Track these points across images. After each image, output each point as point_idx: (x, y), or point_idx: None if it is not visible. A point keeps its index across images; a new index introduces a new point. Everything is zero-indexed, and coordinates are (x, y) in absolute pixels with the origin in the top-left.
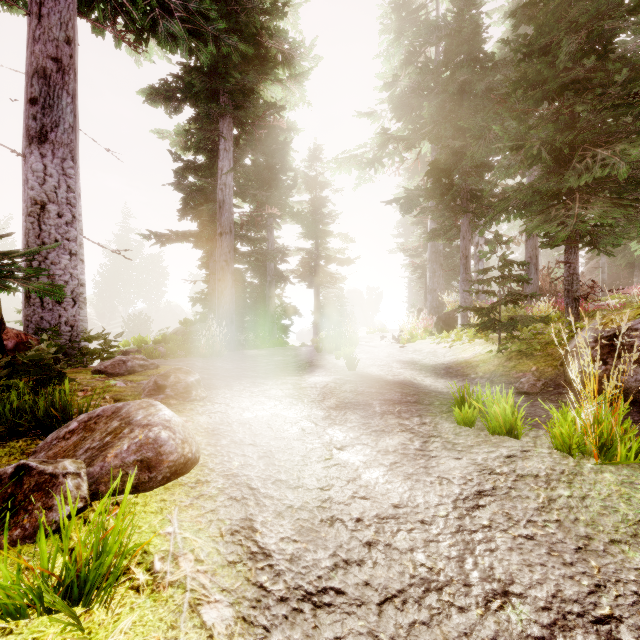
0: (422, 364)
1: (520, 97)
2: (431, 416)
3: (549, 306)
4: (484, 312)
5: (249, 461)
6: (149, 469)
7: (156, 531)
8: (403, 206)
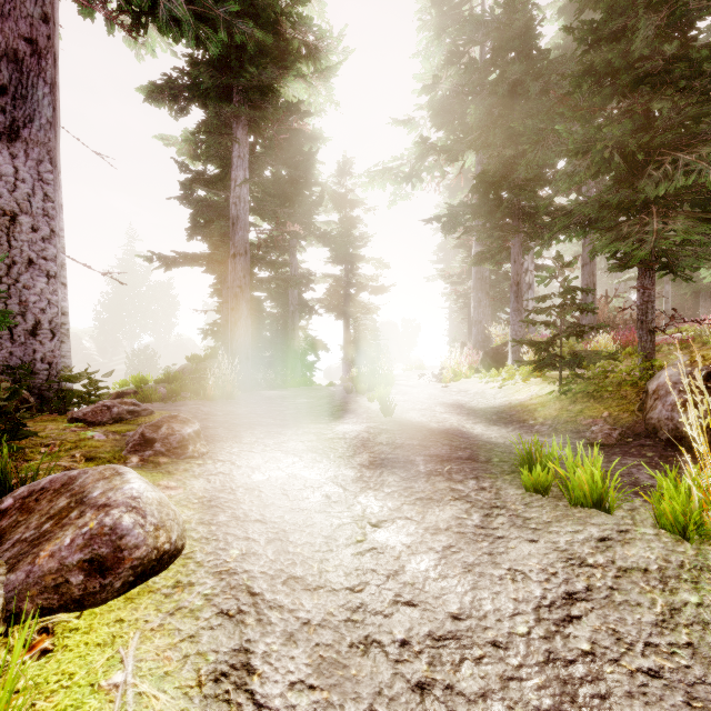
0: (469, 407)
1: (586, 93)
2: (491, 478)
3: (609, 340)
4: (543, 346)
5: (253, 548)
6: (102, 572)
7: (96, 683)
8: (445, 225)
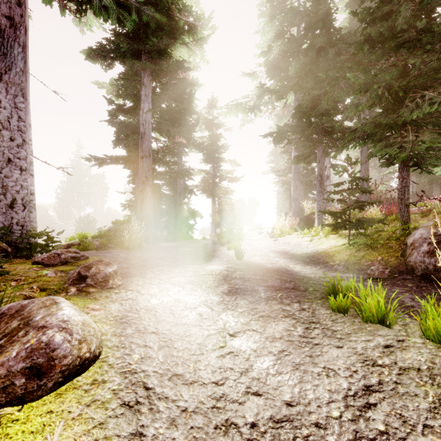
0: (291, 253)
1: (366, 53)
2: (308, 302)
3: (378, 211)
4: (338, 215)
5: (149, 353)
6: (38, 376)
7: None
8: (275, 139)
